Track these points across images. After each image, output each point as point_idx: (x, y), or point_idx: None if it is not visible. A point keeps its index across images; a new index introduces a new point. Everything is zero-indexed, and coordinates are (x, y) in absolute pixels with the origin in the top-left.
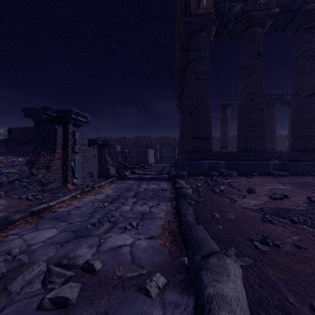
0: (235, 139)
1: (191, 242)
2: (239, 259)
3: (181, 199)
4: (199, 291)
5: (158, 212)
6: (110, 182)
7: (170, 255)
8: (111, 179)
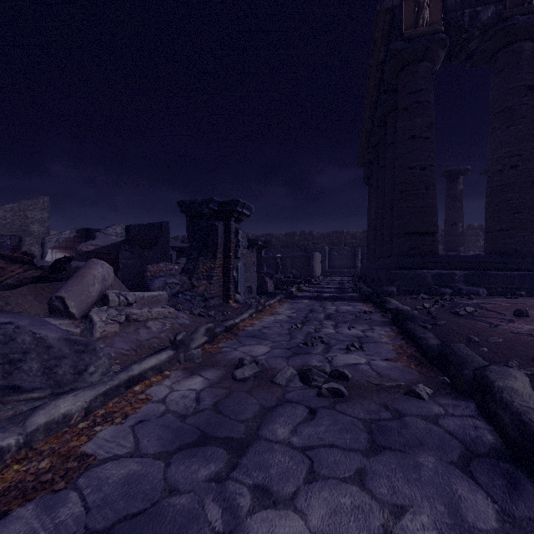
0: (471, 232)
1: (453, 359)
2: (524, 369)
3: (408, 322)
4: (487, 383)
5: (377, 337)
6: (278, 300)
7: (422, 375)
8: (279, 297)
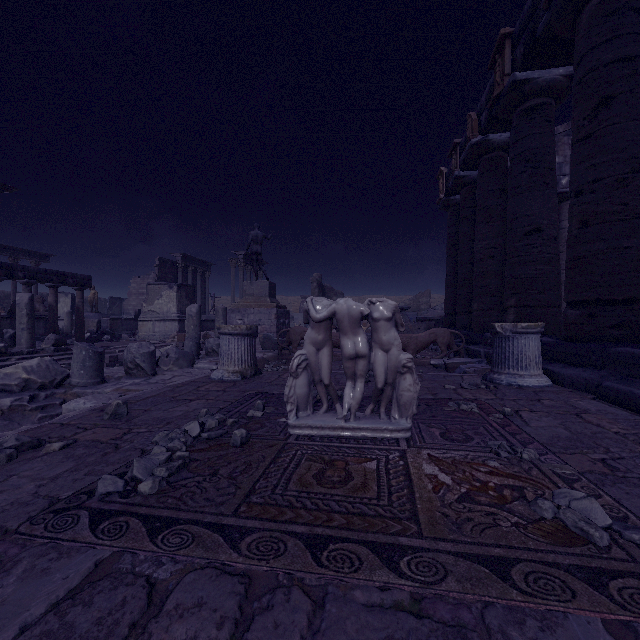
0: None
1: None
2: None
3: None
4: None
5: None
6: None
7: None
8: None
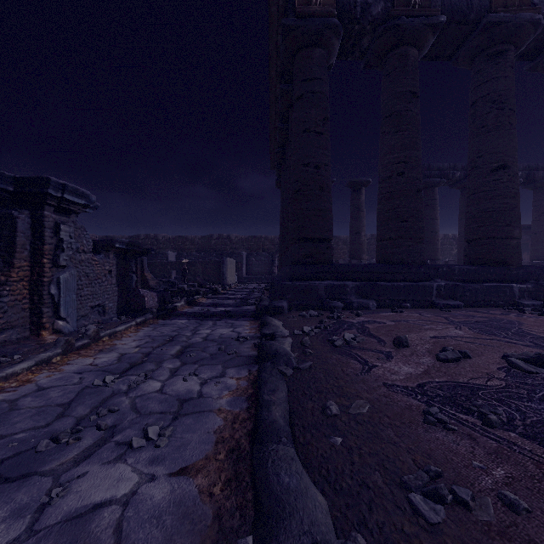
0: (373, 241)
1: (264, 500)
2: None
3: (268, 364)
4: None
5: (217, 394)
6: (138, 324)
7: (216, 528)
8: (142, 319)
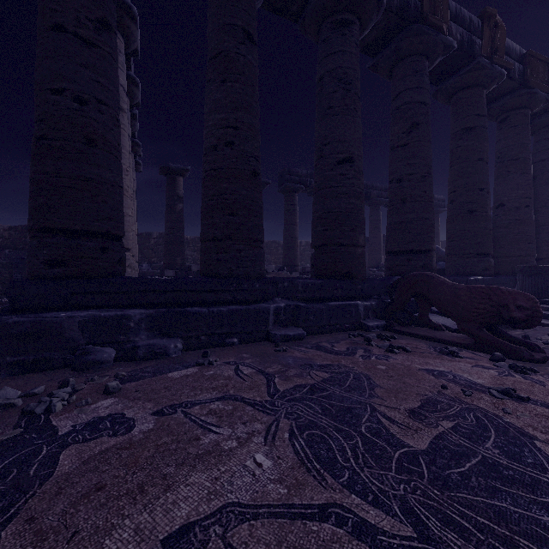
0: None
1: None
2: None
3: None
4: None
5: None
6: None
7: None
8: None
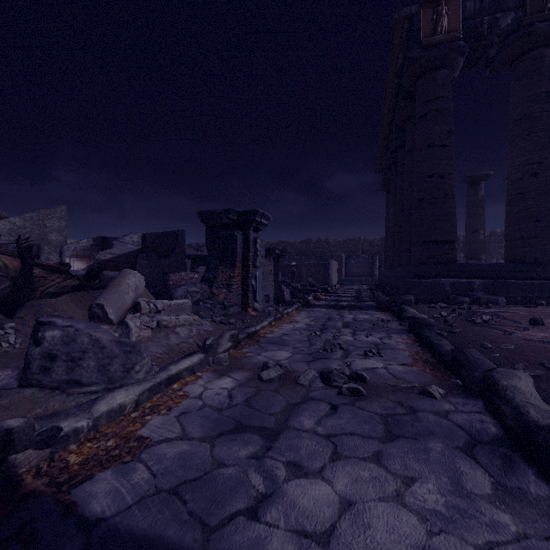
0: (493, 239)
1: (465, 363)
2: (529, 371)
3: (425, 330)
4: (492, 383)
5: (395, 344)
6: (296, 309)
7: (436, 378)
8: (297, 306)
